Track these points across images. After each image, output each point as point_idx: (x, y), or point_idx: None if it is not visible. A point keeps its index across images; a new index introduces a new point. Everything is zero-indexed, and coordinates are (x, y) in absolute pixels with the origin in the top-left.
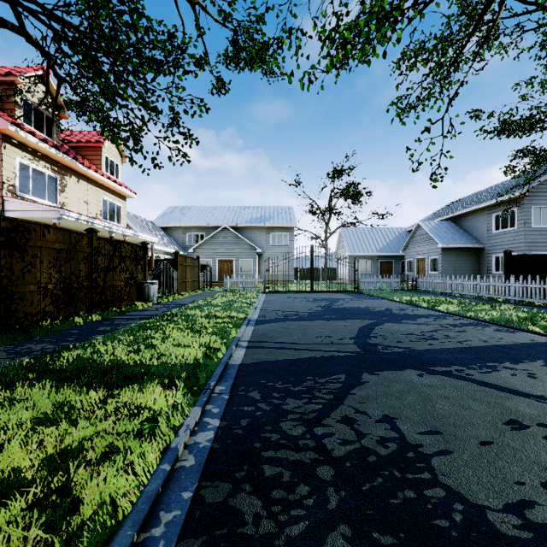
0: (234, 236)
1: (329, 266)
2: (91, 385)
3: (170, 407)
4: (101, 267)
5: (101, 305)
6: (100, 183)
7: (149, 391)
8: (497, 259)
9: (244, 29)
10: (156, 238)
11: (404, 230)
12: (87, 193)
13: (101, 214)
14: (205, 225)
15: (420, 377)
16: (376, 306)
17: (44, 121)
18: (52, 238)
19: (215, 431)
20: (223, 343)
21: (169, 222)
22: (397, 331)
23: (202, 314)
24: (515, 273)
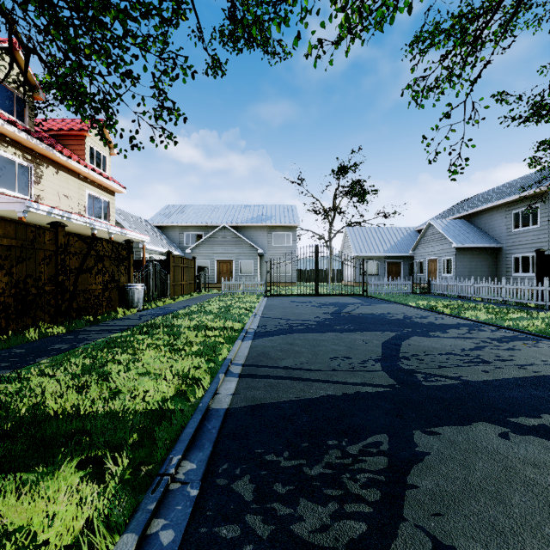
0: (234, 235)
1: (335, 267)
2: None
3: (78, 534)
4: (70, 268)
5: (70, 313)
6: (84, 175)
7: (45, 496)
8: (517, 260)
9: None
10: (148, 237)
11: (413, 229)
12: (68, 186)
13: (85, 209)
14: (203, 224)
15: (507, 441)
16: (392, 312)
17: (13, 102)
18: None
19: None
20: (209, 368)
21: (166, 221)
22: (430, 348)
23: (192, 323)
24: (549, 276)
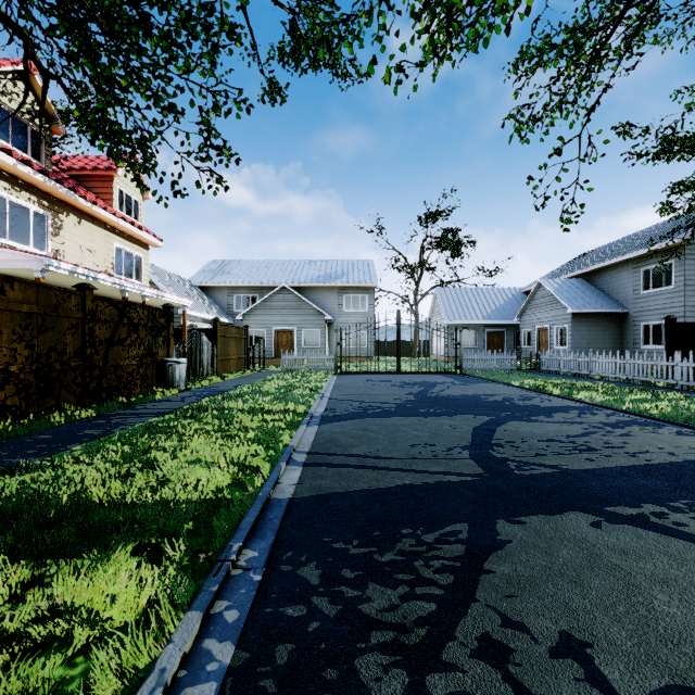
0: (296, 298)
1: (422, 338)
2: (9, 557)
3: (142, 612)
4: (100, 339)
5: (100, 394)
6: (111, 225)
7: (105, 575)
8: (647, 329)
9: (307, 10)
10: (190, 301)
11: (519, 291)
12: (93, 238)
13: (113, 267)
14: (258, 284)
15: (598, 529)
16: (489, 393)
17: (27, 137)
18: (18, 297)
19: (220, 682)
20: (268, 456)
21: (211, 280)
22: (530, 434)
23: (246, 406)
24: (681, 348)
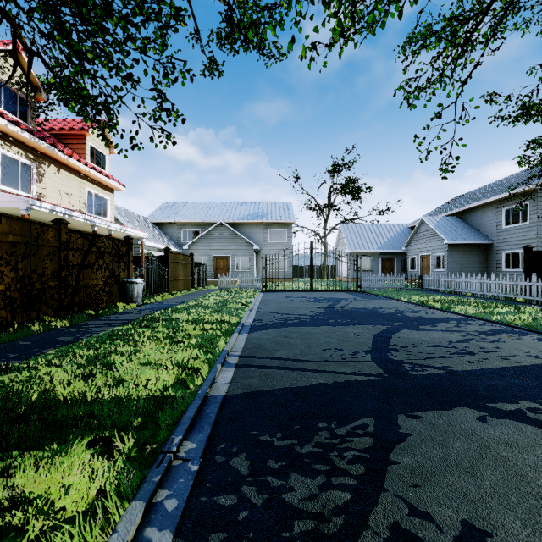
0: (230, 232)
1: (330, 263)
2: None
3: (91, 502)
4: (73, 264)
5: (73, 308)
6: (84, 174)
7: (61, 468)
8: (508, 256)
9: (239, 2)
10: (146, 234)
11: (406, 226)
12: (69, 184)
13: (85, 207)
14: (200, 221)
15: (484, 423)
16: (384, 307)
17: (16, 103)
18: (4, 229)
19: None
20: (207, 359)
21: (163, 218)
22: (419, 341)
23: (190, 317)
24: (536, 271)
